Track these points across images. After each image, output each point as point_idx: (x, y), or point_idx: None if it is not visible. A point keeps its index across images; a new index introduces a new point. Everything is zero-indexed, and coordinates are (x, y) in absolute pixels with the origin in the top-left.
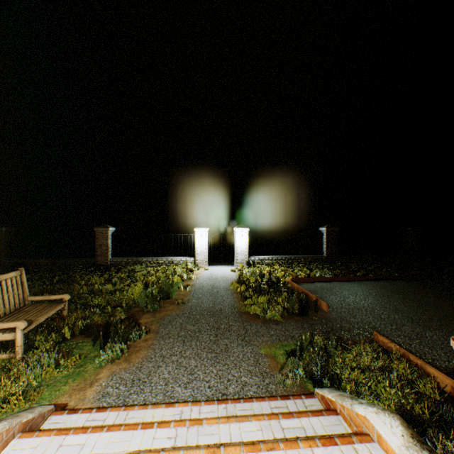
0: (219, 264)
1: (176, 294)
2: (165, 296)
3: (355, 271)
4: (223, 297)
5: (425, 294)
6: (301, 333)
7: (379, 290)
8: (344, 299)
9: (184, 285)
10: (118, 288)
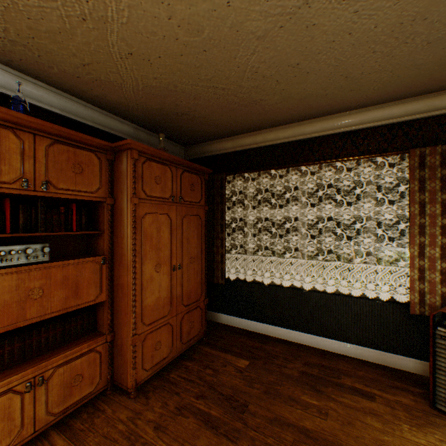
0: None
1: None
2: None
3: None
4: None
5: None
6: None
7: None
8: None
9: None
10: None
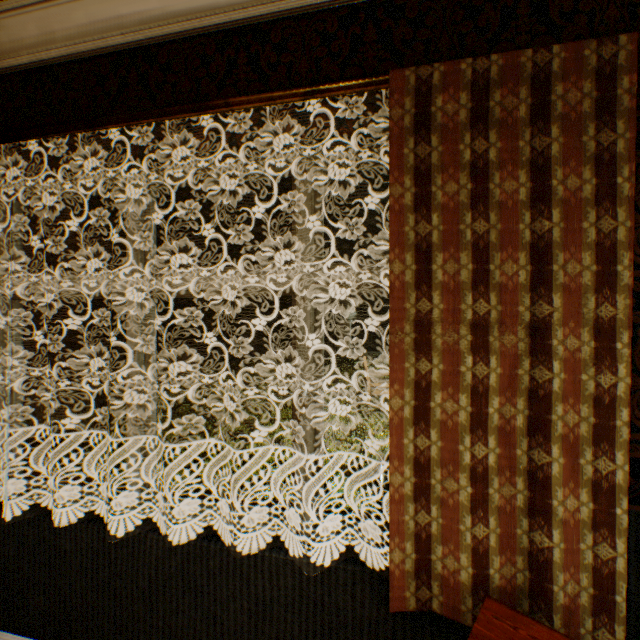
0: None
1: None
2: None
3: None
4: None
5: None
6: None
7: None
8: None
9: None
10: None
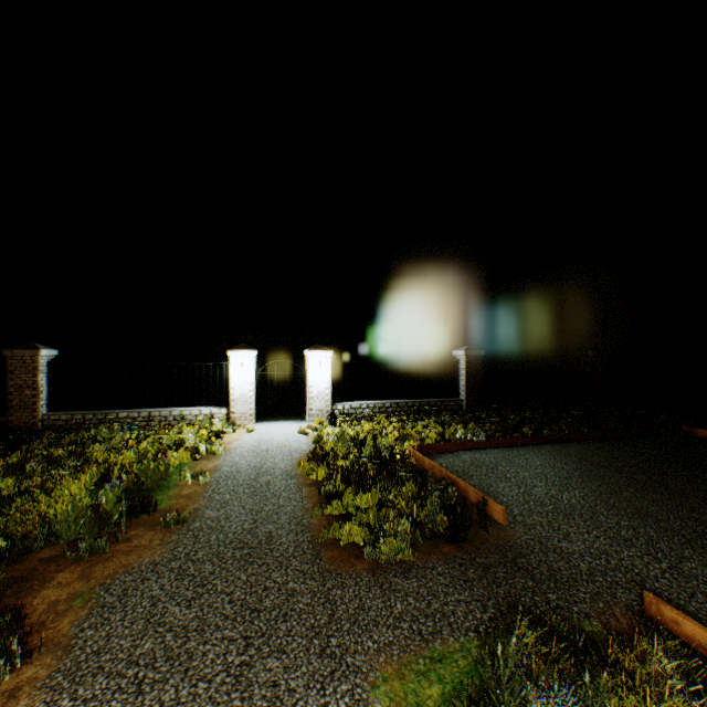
0: (277, 419)
1: (172, 497)
2: (138, 506)
3: (517, 425)
4: (278, 498)
5: (662, 470)
6: (468, 601)
7: (579, 465)
8: (528, 490)
9: (193, 472)
10: (25, 489)
